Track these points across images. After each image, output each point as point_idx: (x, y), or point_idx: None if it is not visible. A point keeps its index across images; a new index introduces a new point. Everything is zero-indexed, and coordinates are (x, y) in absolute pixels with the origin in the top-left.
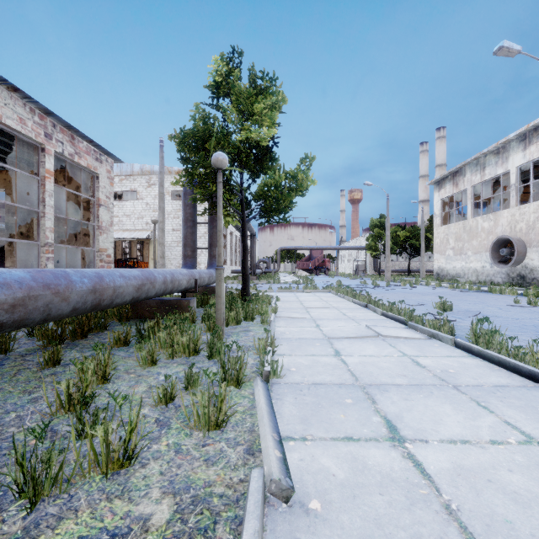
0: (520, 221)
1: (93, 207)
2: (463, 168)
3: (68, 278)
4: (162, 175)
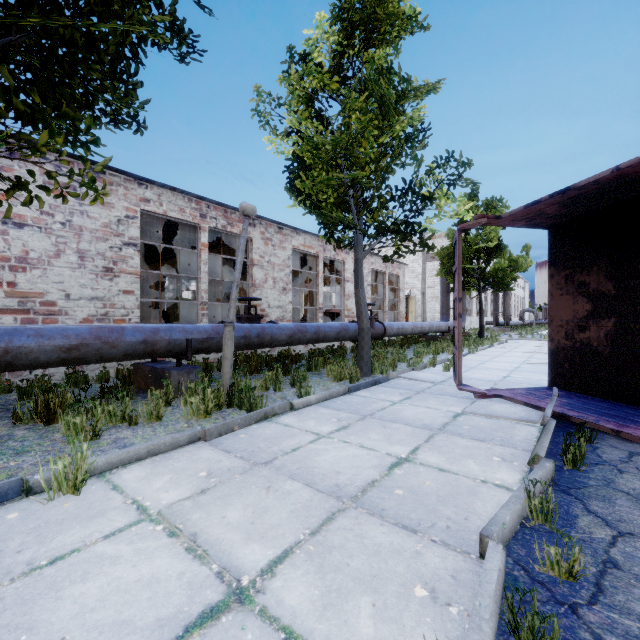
0: None
1: (397, 291)
2: None
3: (417, 324)
4: (424, 256)
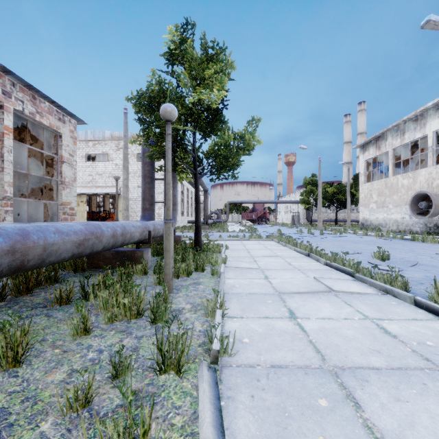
0: (436, 178)
1: (56, 164)
2: (385, 133)
3: None
4: (126, 138)
